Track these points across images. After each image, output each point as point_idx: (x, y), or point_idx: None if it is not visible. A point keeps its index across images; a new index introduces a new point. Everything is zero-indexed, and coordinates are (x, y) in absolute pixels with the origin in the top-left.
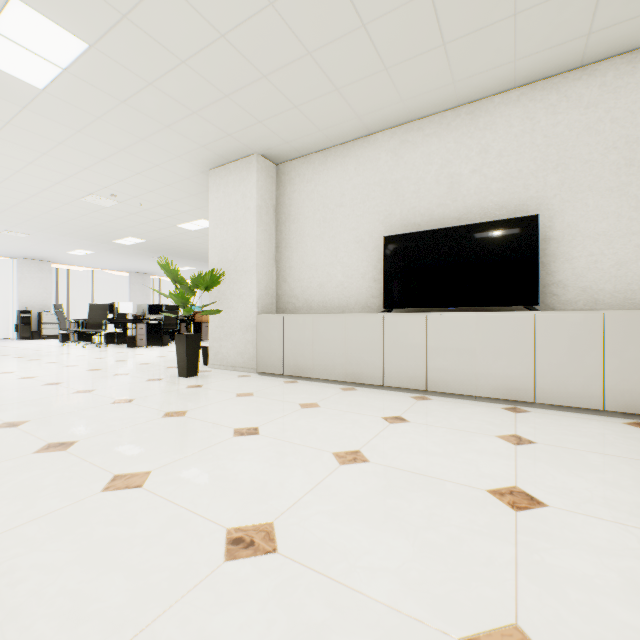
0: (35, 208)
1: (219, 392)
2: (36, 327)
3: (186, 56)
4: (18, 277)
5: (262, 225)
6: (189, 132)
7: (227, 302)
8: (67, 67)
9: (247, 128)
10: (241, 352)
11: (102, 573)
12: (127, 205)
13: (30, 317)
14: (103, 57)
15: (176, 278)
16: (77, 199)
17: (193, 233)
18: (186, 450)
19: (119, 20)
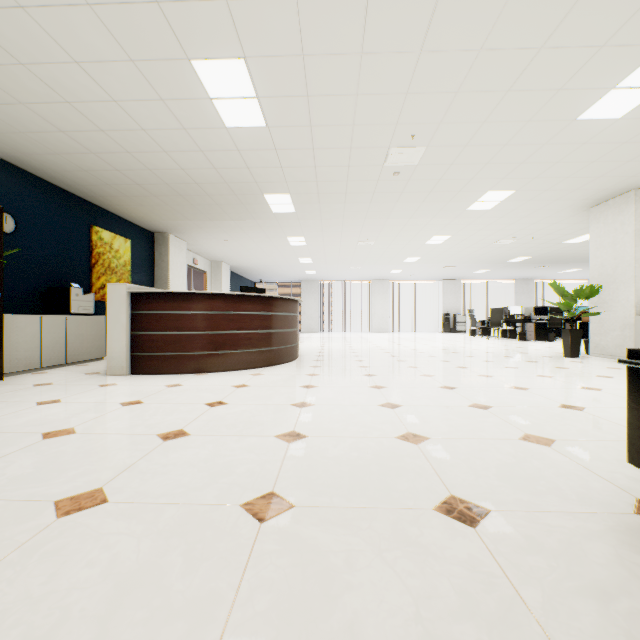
0: (464, 253)
1: (593, 365)
2: (452, 325)
3: (568, 175)
4: (442, 292)
5: (639, 244)
6: (571, 197)
7: (605, 306)
8: (503, 200)
9: (620, 182)
10: (618, 345)
11: (543, 383)
12: (521, 240)
13: (449, 318)
14: (521, 191)
15: (561, 293)
16: (489, 244)
17: (577, 245)
18: (568, 375)
19: (532, 180)
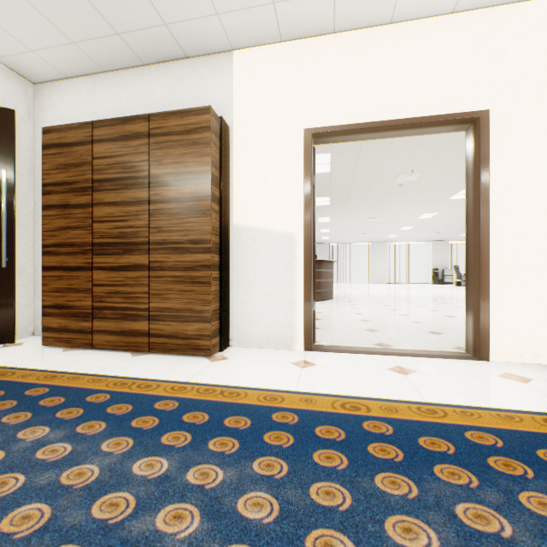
0: (449, 223)
1: None
2: (440, 277)
3: None
4: (432, 251)
5: None
6: None
7: None
8: None
9: None
10: None
11: None
12: None
13: (437, 272)
14: None
15: None
16: None
17: None
18: None
19: None
